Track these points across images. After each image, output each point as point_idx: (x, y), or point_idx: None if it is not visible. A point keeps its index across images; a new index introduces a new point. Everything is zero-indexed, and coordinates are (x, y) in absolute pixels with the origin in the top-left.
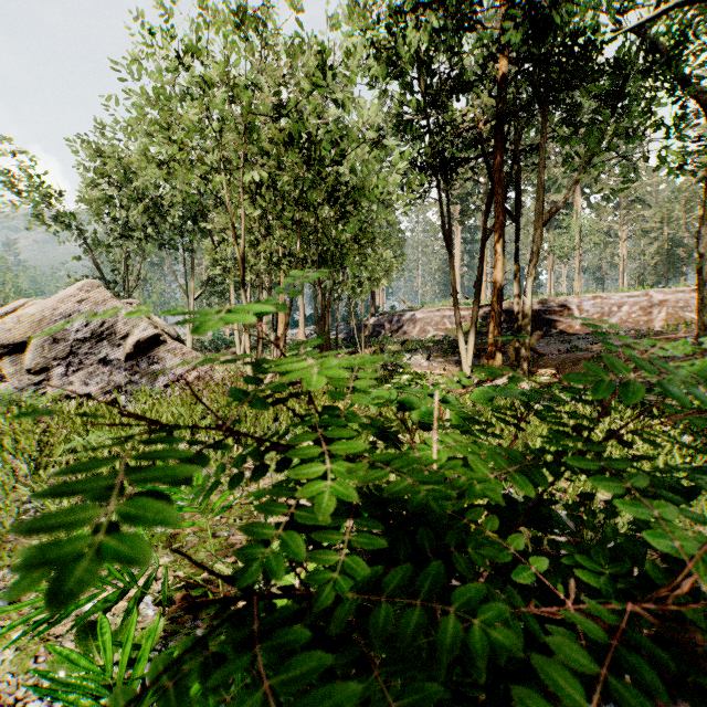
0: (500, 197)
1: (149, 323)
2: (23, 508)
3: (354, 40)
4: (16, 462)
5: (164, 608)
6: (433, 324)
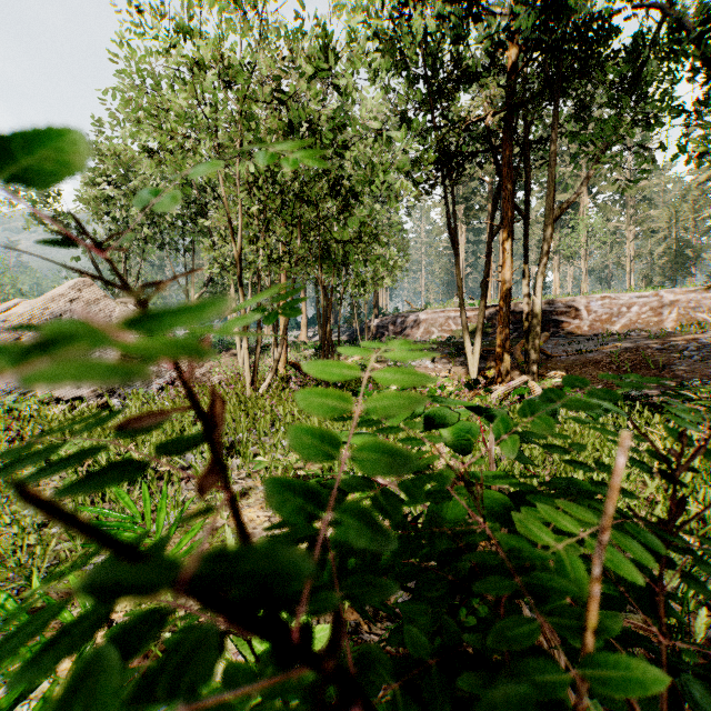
0: (509, 192)
1: None
2: None
3: (357, 19)
4: None
5: None
6: (438, 325)
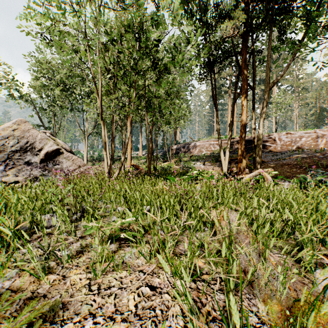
0: (245, 75)
1: (54, 142)
2: None
3: None
4: None
5: None
6: (205, 148)
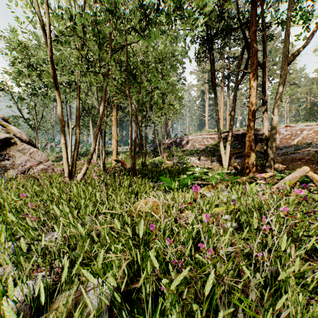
0: (255, 49)
1: (4, 129)
2: None
3: None
4: None
5: None
6: (198, 142)
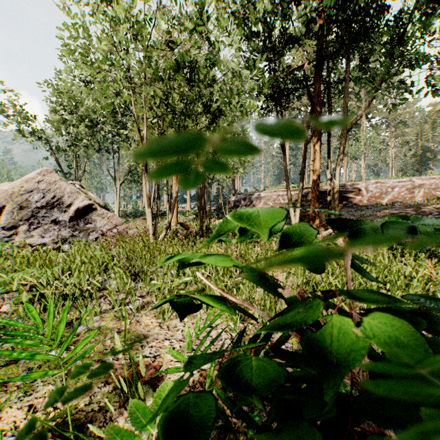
0: (318, 114)
1: (85, 196)
2: None
3: None
4: None
5: None
6: (272, 200)
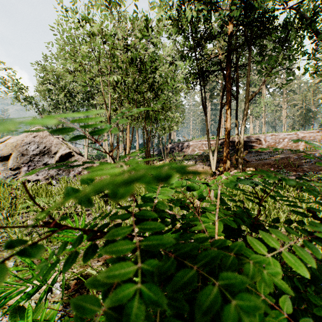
0: (229, 88)
1: (66, 146)
2: (1, 236)
3: (161, 13)
4: (0, 212)
5: (62, 293)
6: (197, 147)
